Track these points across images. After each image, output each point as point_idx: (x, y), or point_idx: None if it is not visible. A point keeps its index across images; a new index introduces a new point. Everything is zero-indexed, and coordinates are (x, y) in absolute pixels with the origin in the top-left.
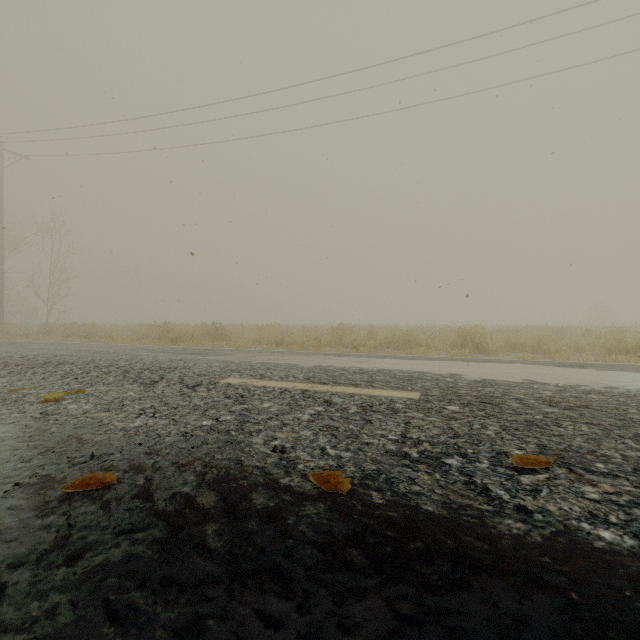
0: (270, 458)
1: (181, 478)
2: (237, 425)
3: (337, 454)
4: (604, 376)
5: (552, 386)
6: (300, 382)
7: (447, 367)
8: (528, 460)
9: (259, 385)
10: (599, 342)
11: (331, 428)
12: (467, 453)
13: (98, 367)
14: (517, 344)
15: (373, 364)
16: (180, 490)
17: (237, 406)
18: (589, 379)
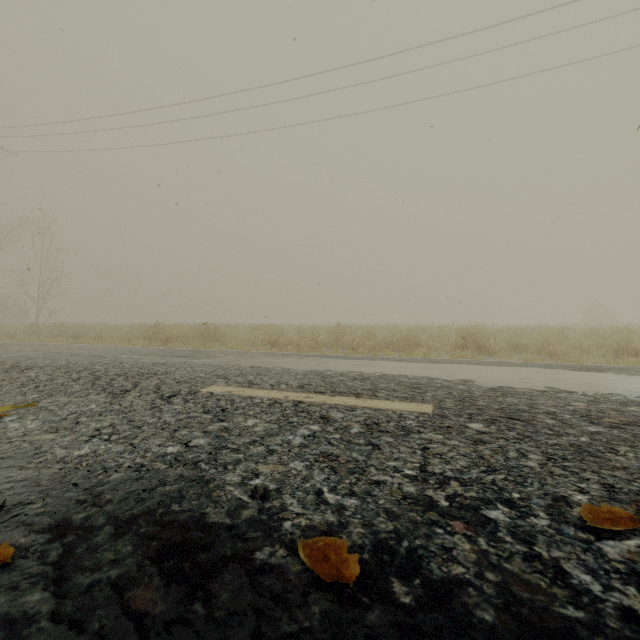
0: (246, 510)
1: (112, 550)
2: (210, 453)
3: (338, 502)
4: (632, 382)
5: (581, 395)
6: (293, 391)
7: (455, 371)
8: (603, 514)
9: (245, 395)
10: (604, 343)
11: (329, 457)
12: (513, 499)
13: (68, 372)
14: (520, 345)
15: (374, 368)
16: (103, 576)
17: (215, 424)
18: (617, 386)
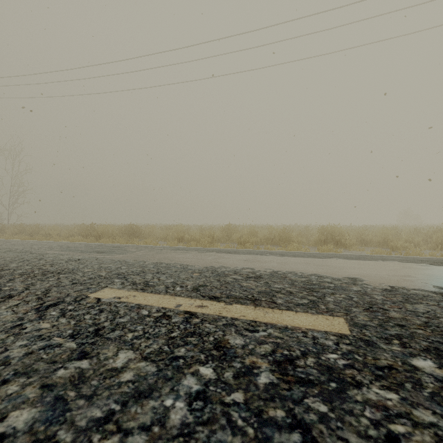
0: None
1: None
2: None
3: None
4: None
5: None
6: (187, 296)
7: (336, 267)
8: None
9: (134, 303)
10: (428, 238)
11: None
12: None
13: None
14: (365, 240)
15: (263, 264)
16: None
17: (70, 364)
18: None
